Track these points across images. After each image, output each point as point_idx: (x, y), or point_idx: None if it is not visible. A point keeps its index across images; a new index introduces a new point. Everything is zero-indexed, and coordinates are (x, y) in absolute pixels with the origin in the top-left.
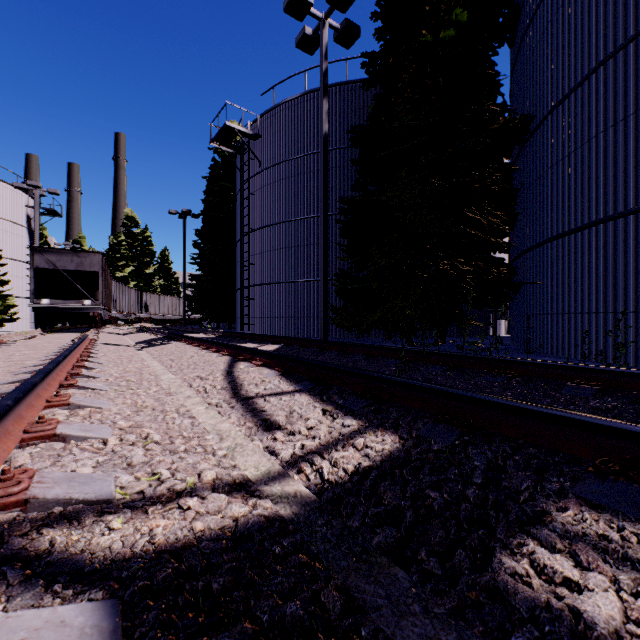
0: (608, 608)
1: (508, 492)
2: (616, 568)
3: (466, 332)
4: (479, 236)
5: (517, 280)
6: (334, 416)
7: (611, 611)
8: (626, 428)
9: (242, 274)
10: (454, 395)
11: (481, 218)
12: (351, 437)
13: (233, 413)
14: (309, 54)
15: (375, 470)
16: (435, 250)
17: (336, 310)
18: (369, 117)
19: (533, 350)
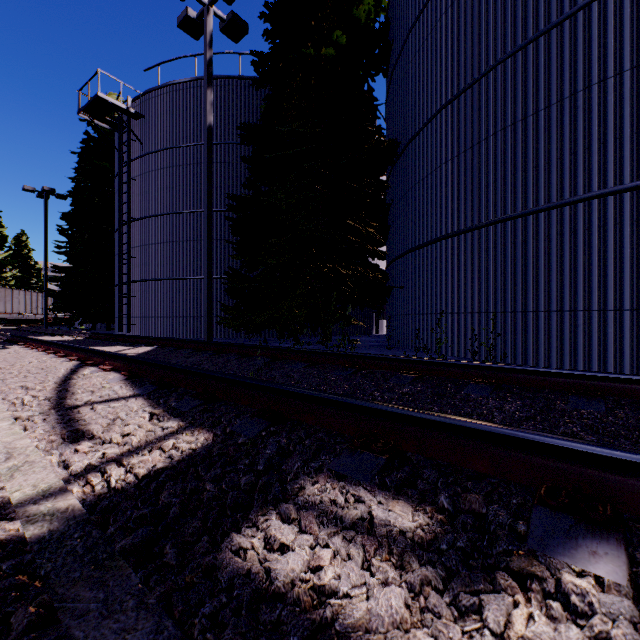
0: (294, 563)
1: (277, 475)
2: (321, 527)
3: (353, 331)
4: (359, 243)
5: (389, 284)
6: (158, 419)
7: (295, 565)
8: (380, 408)
9: (121, 268)
10: (274, 389)
11: (361, 227)
12: (162, 440)
13: (41, 426)
14: (194, 38)
15: (166, 471)
16: (320, 254)
17: (228, 309)
18: (262, 117)
19: (400, 346)
